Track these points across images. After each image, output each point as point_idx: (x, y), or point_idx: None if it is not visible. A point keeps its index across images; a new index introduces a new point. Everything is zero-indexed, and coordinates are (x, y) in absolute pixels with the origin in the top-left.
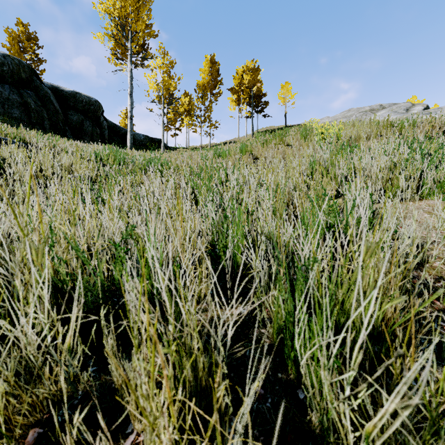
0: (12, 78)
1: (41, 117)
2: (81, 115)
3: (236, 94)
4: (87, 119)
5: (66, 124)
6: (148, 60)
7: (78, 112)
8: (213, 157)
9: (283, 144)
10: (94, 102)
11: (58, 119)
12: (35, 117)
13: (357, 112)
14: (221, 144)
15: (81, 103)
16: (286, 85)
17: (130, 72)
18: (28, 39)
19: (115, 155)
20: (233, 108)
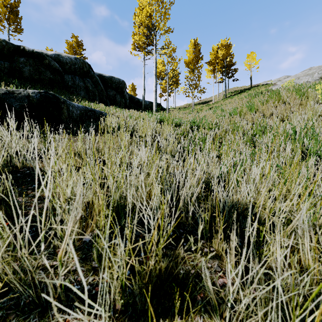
0: (79, 72)
1: (94, 95)
2: (114, 91)
3: (212, 65)
4: (117, 93)
5: (107, 98)
6: (165, 50)
7: (112, 89)
8: (228, 116)
9: (281, 102)
10: (122, 82)
11: (103, 95)
12: (91, 95)
13: (319, 70)
14: (198, 104)
15: (114, 83)
16: (251, 54)
17: (155, 59)
18: (78, 46)
19: (161, 118)
20: (209, 76)
